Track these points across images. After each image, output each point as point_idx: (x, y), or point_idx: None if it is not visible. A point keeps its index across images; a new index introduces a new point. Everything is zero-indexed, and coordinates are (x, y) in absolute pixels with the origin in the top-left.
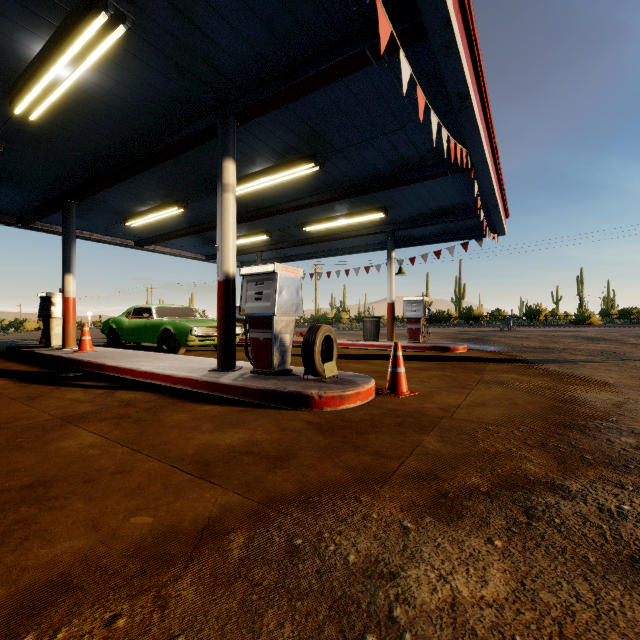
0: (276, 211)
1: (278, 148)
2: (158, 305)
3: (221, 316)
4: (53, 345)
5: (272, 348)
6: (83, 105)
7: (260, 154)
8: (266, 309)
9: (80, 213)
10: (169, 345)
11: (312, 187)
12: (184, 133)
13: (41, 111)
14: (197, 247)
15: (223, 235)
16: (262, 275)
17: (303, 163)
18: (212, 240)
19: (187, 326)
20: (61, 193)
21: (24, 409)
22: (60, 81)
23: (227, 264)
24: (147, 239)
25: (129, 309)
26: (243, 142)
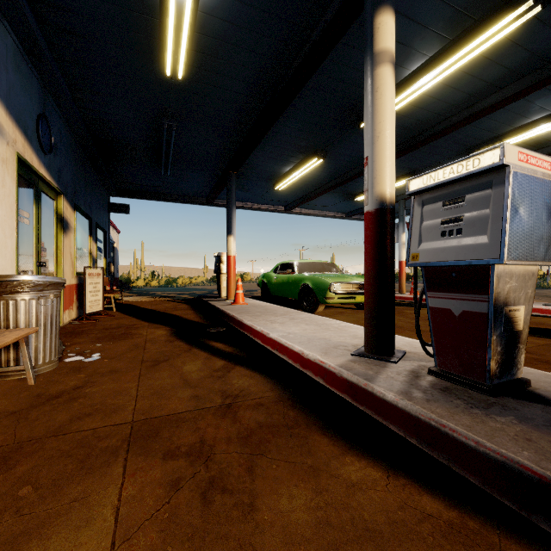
0: (434, 134)
1: (458, 1)
2: (299, 260)
3: (371, 268)
4: (222, 296)
5: (487, 335)
6: (215, 39)
7: (424, 30)
8: (474, 251)
9: (242, 185)
10: (308, 301)
11: (503, 72)
12: (318, 29)
13: (182, 61)
14: (336, 205)
15: (374, 136)
16: (459, 183)
17: (504, 13)
18: (351, 194)
19: (325, 282)
20: (225, 167)
21: (128, 385)
22: (185, 2)
23: (381, 182)
24: (293, 202)
25: (276, 265)
26: (399, 14)
